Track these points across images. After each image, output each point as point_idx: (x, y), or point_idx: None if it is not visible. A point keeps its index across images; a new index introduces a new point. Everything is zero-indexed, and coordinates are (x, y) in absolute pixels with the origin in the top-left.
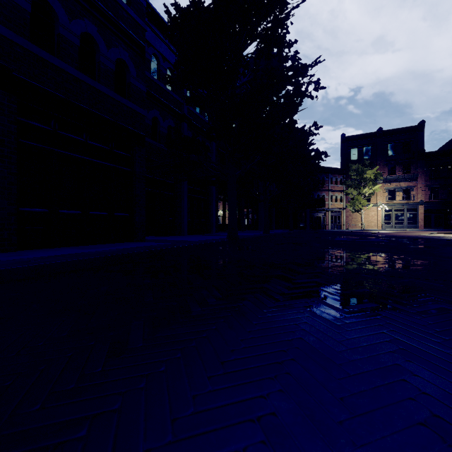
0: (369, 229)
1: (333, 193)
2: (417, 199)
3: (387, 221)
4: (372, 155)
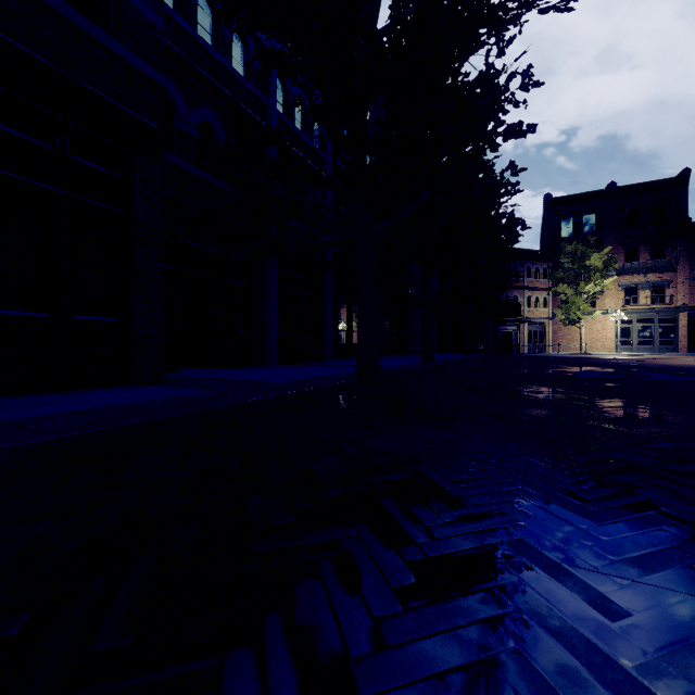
0: (594, 353)
1: (532, 293)
2: (677, 302)
3: (624, 339)
4: (598, 228)
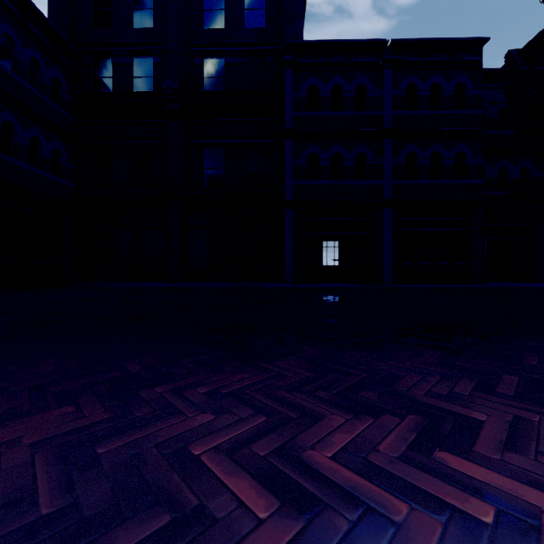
0: None
1: None
2: None
3: None
4: None
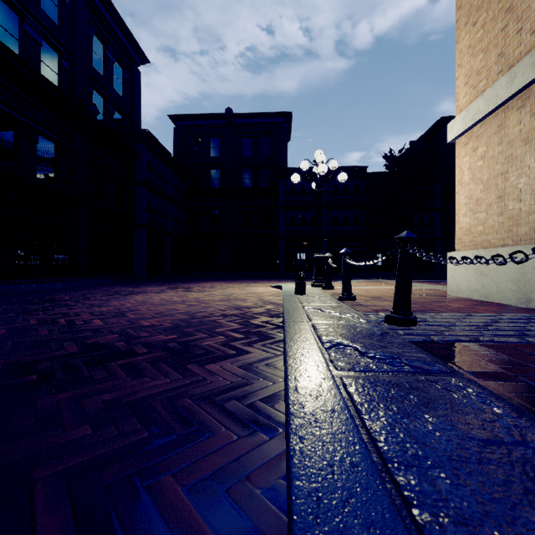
0: None
1: None
2: None
3: None
4: None
